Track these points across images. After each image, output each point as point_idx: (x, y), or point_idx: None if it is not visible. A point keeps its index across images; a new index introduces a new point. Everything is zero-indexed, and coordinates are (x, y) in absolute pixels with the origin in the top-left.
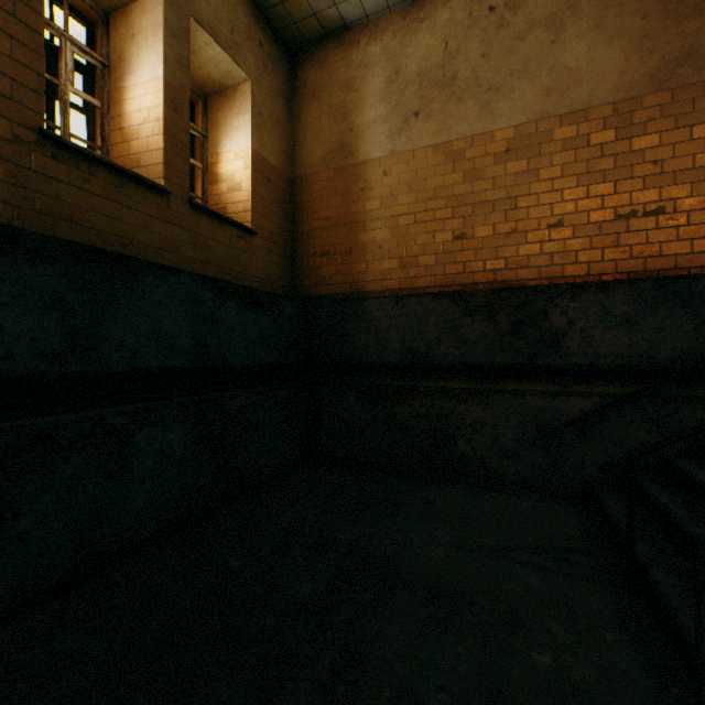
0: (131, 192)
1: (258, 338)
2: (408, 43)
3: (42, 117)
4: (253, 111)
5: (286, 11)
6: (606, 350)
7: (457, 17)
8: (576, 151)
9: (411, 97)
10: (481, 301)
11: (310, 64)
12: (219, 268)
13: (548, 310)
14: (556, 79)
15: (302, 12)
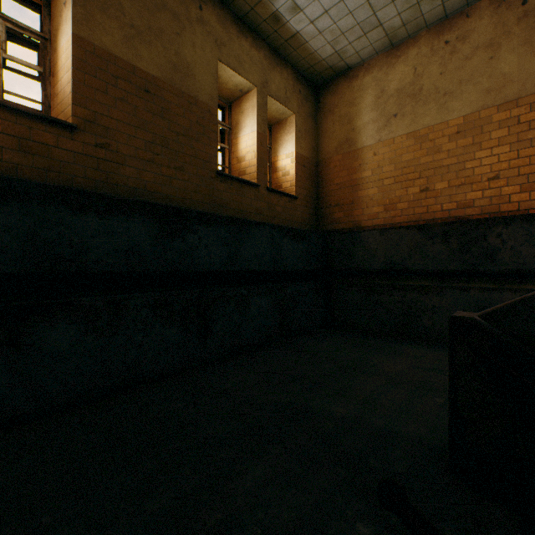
0: (245, 189)
1: (299, 256)
2: (389, 72)
3: (217, 166)
4: (296, 131)
5: (314, 70)
6: (530, 260)
7: (422, 51)
8: (509, 128)
9: (391, 105)
10: (439, 230)
11: (327, 93)
12: (280, 219)
13: (486, 234)
14: (494, 82)
15: (323, 68)
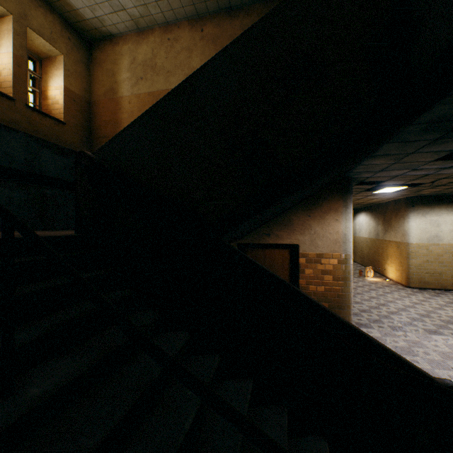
0: None
1: (63, 168)
2: (138, 48)
3: None
4: (65, 69)
5: (82, 26)
6: None
7: (157, 40)
8: None
9: (140, 71)
10: None
11: (98, 50)
12: (44, 136)
13: None
14: (190, 71)
15: (90, 27)
